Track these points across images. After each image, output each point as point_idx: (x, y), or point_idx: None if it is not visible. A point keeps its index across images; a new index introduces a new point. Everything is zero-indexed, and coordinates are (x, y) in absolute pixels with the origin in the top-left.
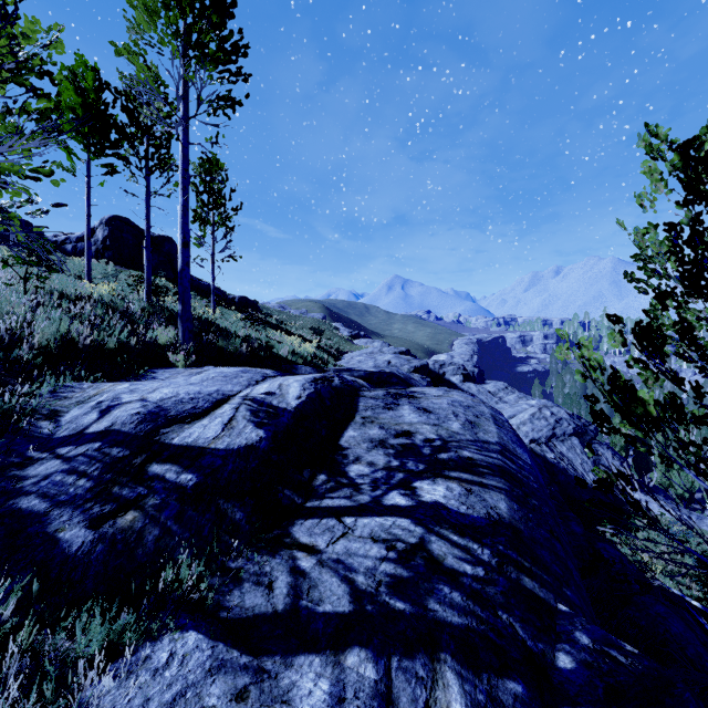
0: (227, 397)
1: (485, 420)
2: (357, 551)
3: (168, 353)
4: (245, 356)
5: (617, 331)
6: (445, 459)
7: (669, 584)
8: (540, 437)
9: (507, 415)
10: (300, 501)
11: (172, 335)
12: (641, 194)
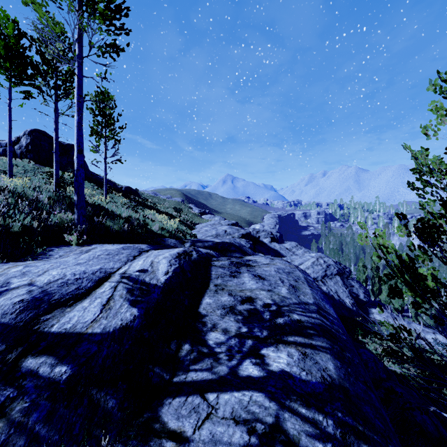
0: (108, 275)
1: (302, 284)
2: (222, 437)
3: (64, 234)
4: (126, 233)
5: (404, 225)
6: (282, 324)
7: (397, 368)
8: (318, 276)
9: (298, 263)
10: (168, 377)
11: (69, 219)
12: (426, 125)
